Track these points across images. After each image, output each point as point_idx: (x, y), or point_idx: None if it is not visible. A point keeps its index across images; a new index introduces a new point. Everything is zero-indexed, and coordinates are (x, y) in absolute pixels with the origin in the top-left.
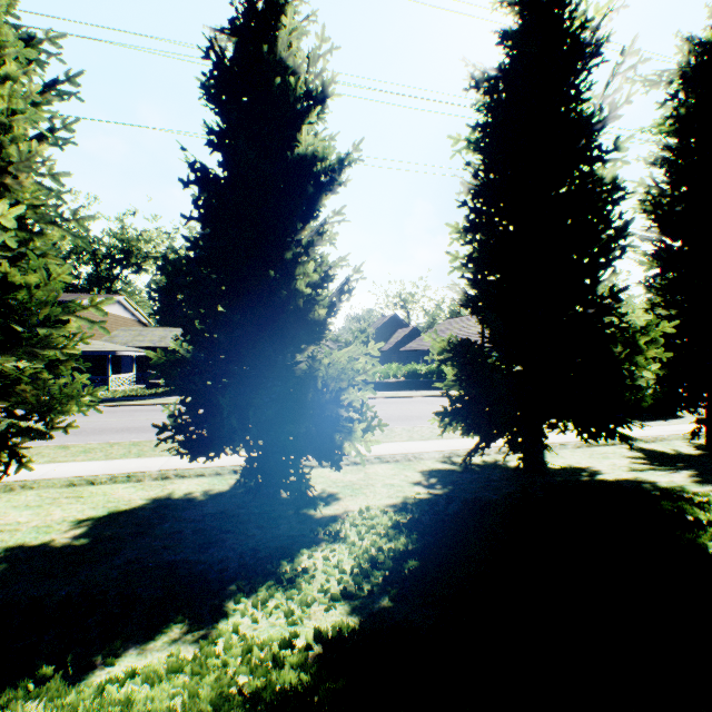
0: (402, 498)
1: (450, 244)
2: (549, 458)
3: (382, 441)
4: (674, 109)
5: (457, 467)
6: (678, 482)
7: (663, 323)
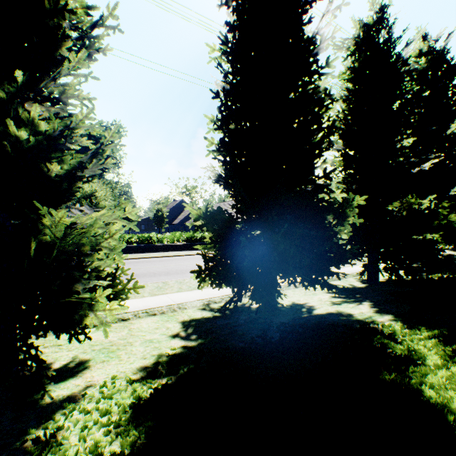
0: (155, 358)
1: (208, 131)
2: (279, 298)
3: (155, 294)
4: (352, 63)
5: (213, 314)
6: (366, 313)
7: (357, 197)
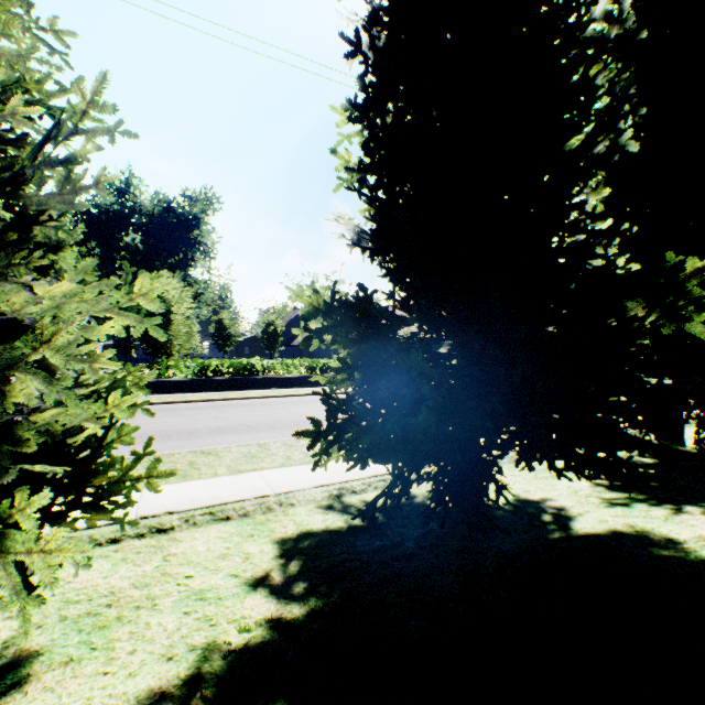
0: (195, 661)
1: (338, 141)
2: None
3: (239, 469)
4: (633, 7)
5: (349, 521)
6: None
7: (693, 260)
